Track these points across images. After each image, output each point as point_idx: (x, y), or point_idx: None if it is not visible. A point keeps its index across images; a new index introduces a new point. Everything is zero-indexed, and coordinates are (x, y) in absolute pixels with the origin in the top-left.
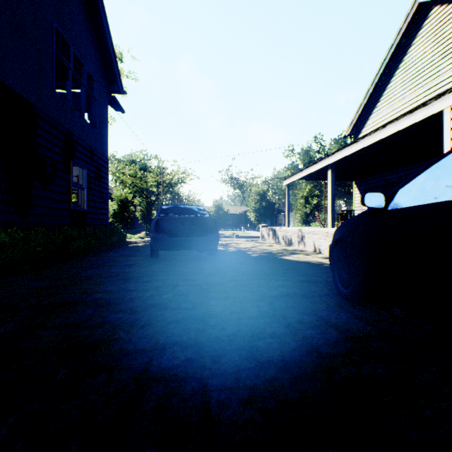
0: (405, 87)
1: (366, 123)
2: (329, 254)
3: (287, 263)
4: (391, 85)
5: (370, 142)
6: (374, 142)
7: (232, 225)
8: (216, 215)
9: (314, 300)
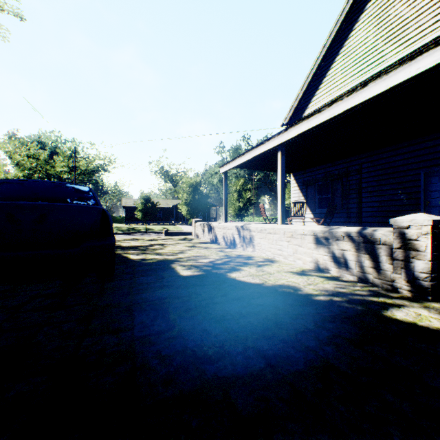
0: (347, 74)
1: (305, 112)
2: None
3: (251, 299)
4: (332, 71)
5: (341, 109)
6: (348, 109)
7: (162, 219)
8: (143, 208)
9: None
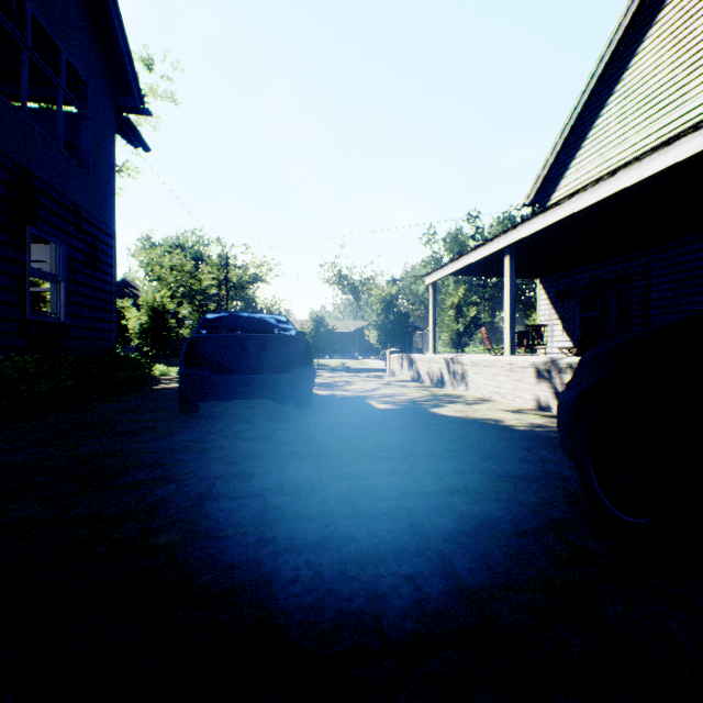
0: (626, 124)
1: (560, 184)
2: (568, 420)
3: (446, 425)
4: (602, 120)
5: (585, 203)
6: (593, 203)
7: (340, 350)
8: (315, 335)
9: (553, 546)
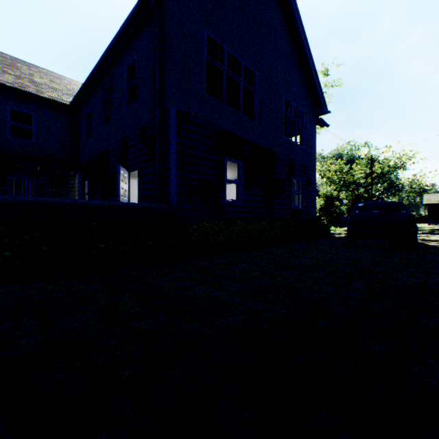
0: None
1: None
2: None
3: None
4: None
5: None
6: None
7: None
8: None
9: None
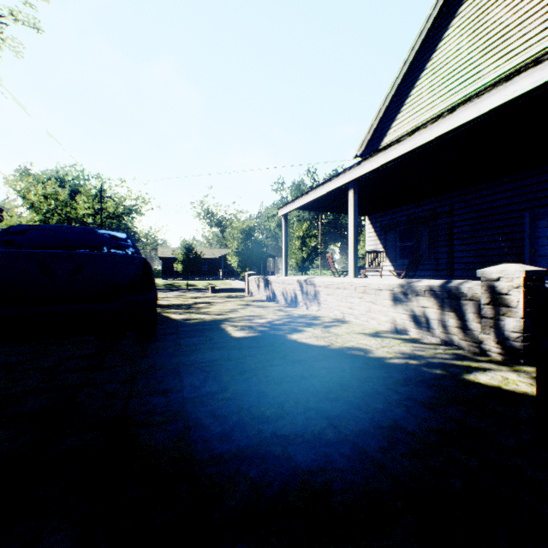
0: (435, 94)
1: (384, 140)
2: None
3: (314, 362)
4: (416, 90)
5: (425, 139)
6: (432, 139)
7: (207, 273)
8: (185, 259)
9: None
